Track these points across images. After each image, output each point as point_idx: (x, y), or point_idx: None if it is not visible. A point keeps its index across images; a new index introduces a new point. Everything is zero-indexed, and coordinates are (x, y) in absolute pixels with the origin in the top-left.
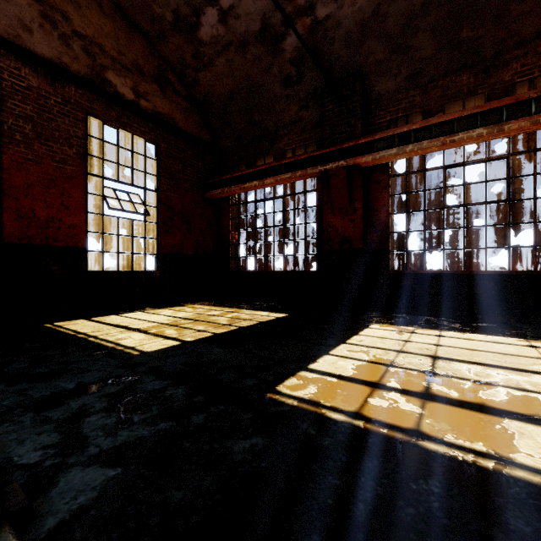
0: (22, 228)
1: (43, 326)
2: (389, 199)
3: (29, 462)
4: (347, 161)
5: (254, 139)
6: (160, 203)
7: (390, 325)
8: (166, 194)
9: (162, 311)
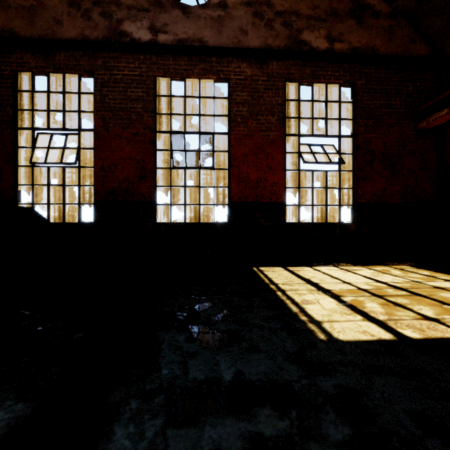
0: (241, 190)
1: (251, 269)
2: None
3: None
4: None
5: None
6: (356, 148)
7: None
8: (363, 137)
9: (359, 269)
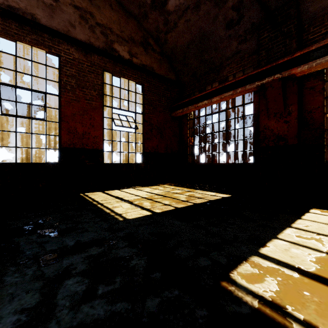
0: (70, 139)
1: (79, 195)
2: (324, 100)
3: None
4: (282, 73)
5: (204, 72)
6: (144, 121)
7: None
8: (147, 115)
9: (145, 188)
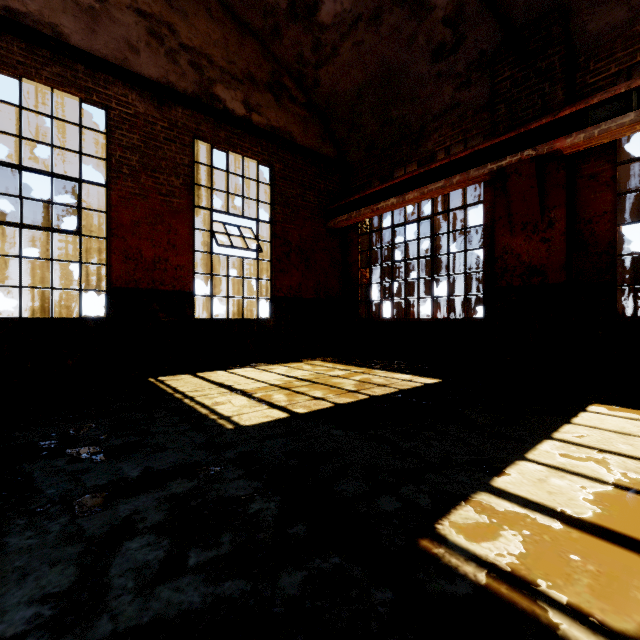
0: (129, 271)
1: (146, 381)
2: (614, 200)
3: (4, 633)
4: (538, 148)
5: (391, 144)
6: (274, 236)
7: (629, 409)
8: (281, 226)
9: (275, 368)
